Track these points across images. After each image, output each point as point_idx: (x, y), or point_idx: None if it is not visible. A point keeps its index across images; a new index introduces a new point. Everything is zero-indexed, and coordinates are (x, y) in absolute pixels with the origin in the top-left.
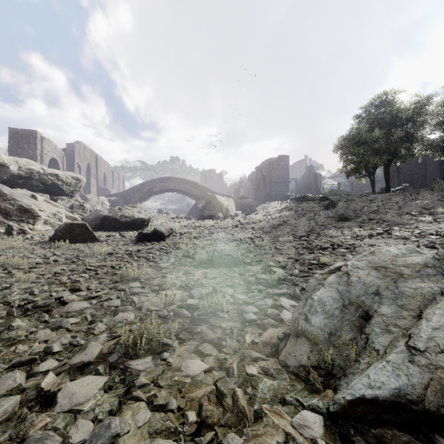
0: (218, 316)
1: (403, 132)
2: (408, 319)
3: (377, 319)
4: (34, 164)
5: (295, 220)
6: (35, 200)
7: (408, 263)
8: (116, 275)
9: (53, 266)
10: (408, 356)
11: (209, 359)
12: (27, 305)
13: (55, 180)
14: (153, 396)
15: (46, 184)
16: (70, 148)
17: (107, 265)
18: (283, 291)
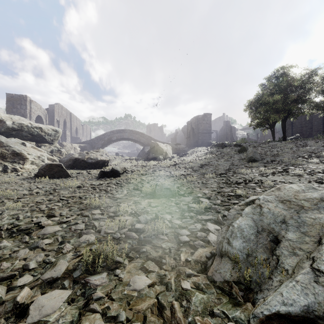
0: (159, 237)
1: (296, 96)
2: (310, 244)
3: (285, 243)
4: (24, 119)
5: (216, 161)
6: (24, 146)
7: (307, 197)
8: (83, 204)
9: (35, 197)
10: (313, 277)
11: (152, 274)
12: (13, 228)
13: (40, 132)
14: (107, 308)
15: (33, 134)
16: (51, 108)
17: (76, 196)
18: (209, 217)
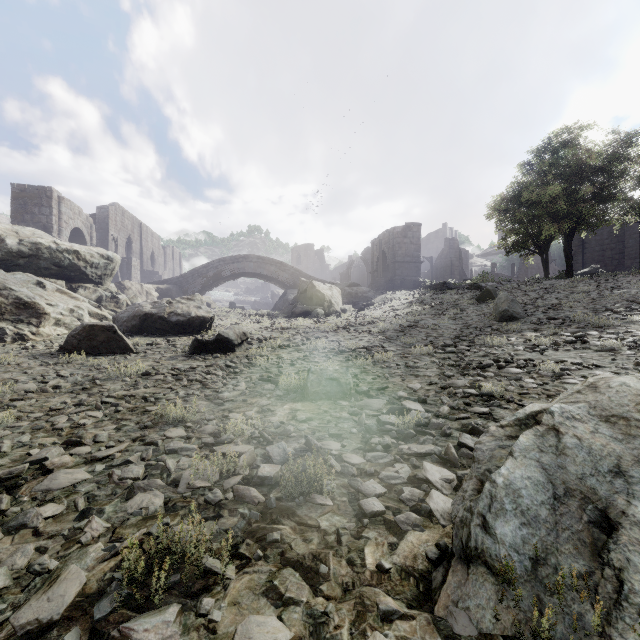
0: (314, 501)
1: (594, 187)
2: None
3: (633, 533)
4: (43, 235)
5: (433, 320)
6: (42, 289)
7: None
8: (148, 414)
9: (50, 397)
10: None
11: (293, 611)
12: None
13: (75, 260)
14: None
15: (60, 265)
16: (102, 214)
17: (136, 395)
18: (427, 449)
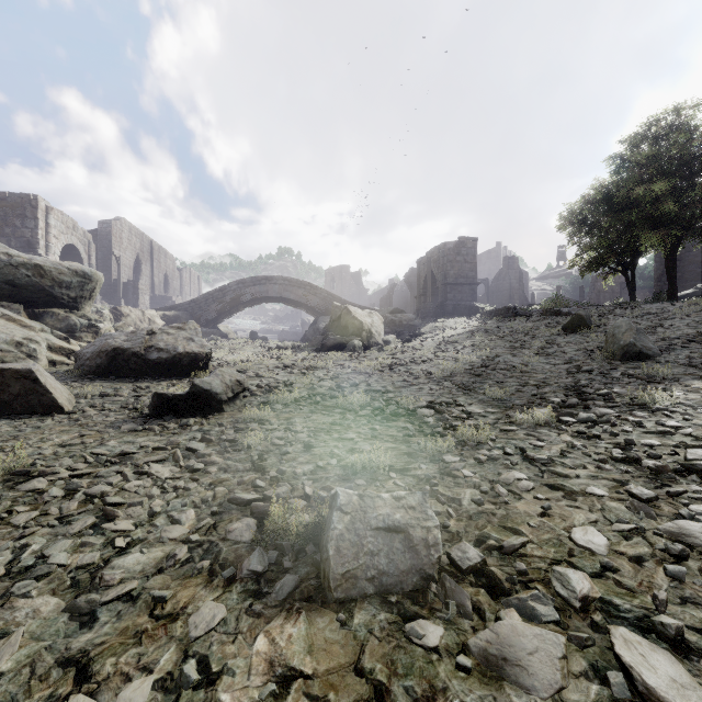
0: None
1: None
2: None
3: None
4: None
5: (514, 357)
6: None
7: None
8: None
9: None
10: None
11: None
12: None
13: (37, 277)
14: None
15: (16, 284)
16: (104, 229)
17: None
18: None
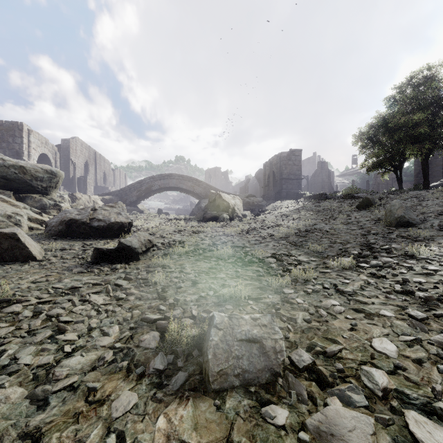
0: None
1: None
2: None
3: None
4: None
5: (326, 225)
6: None
7: None
8: None
9: None
10: None
11: None
12: None
13: (21, 174)
14: None
15: (8, 178)
16: (65, 144)
17: None
18: None
